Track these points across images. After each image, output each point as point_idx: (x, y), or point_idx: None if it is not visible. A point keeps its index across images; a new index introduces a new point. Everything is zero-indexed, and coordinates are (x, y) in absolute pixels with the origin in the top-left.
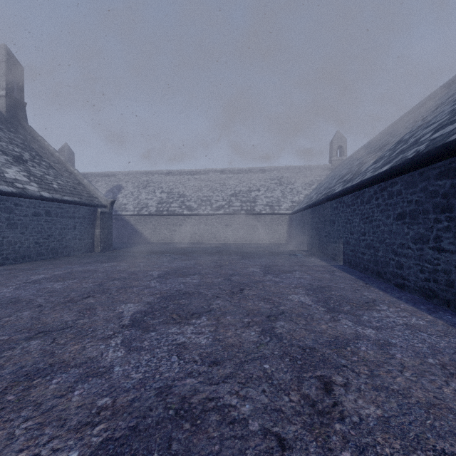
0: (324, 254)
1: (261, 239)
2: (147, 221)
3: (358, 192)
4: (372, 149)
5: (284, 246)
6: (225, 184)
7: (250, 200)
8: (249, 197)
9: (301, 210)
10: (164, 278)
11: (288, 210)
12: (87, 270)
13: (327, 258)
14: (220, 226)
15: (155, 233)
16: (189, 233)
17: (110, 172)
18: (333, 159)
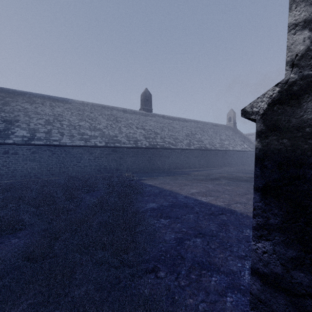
0: None
1: None
2: None
3: None
4: None
5: None
6: None
7: None
8: None
9: None
10: None
11: None
12: None
13: None
14: None
15: None
16: None
17: (251, 133)
18: None
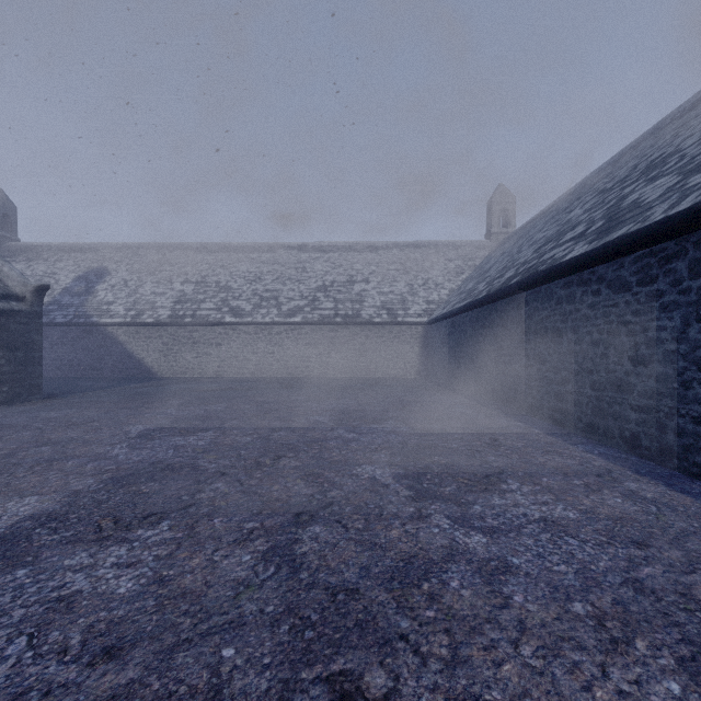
0: (521, 407)
1: (373, 369)
2: (151, 336)
3: (673, 242)
4: (607, 185)
5: (418, 383)
6: (306, 269)
7: (352, 298)
8: (349, 293)
9: (453, 314)
10: (7, 554)
11: (422, 317)
12: None
13: (534, 418)
14: (296, 345)
15: (169, 359)
16: (236, 359)
17: (87, 244)
18: (493, 231)
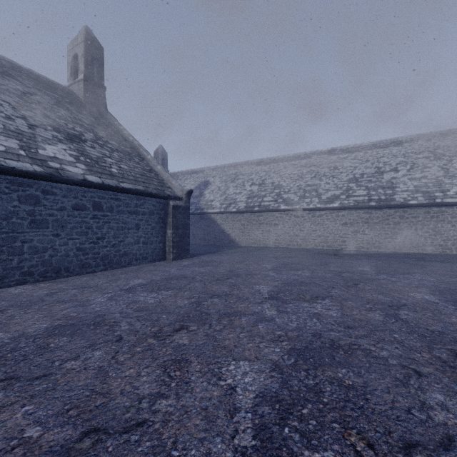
0: None
1: (408, 245)
2: (234, 219)
3: None
4: None
5: None
6: (337, 167)
7: (383, 185)
8: (379, 182)
9: None
10: None
11: None
12: (100, 321)
13: None
14: (334, 225)
15: (244, 234)
16: (288, 235)
17: (198, 169)
18: None
